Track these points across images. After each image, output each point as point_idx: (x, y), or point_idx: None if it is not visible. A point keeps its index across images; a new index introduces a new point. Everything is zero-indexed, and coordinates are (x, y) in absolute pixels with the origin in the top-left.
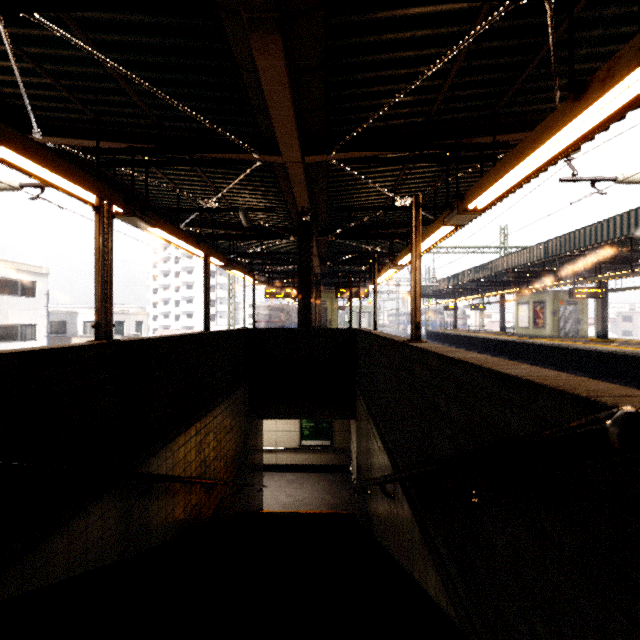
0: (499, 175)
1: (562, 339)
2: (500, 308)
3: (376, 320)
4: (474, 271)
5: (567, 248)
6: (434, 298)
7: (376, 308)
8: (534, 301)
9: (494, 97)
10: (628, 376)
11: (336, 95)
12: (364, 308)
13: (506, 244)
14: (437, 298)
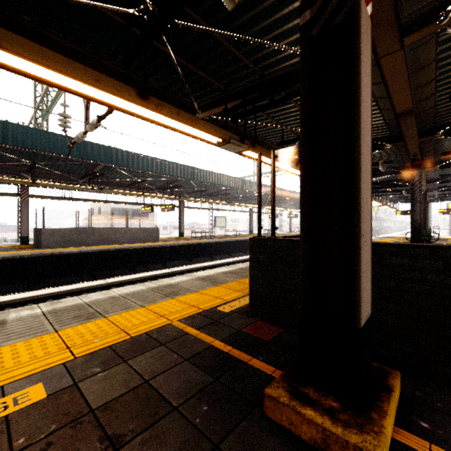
0: (276, 160)
1: None
2: None
3: None
4: None
5: None
6: None
7: None
8: None
9: None
10: None
11: None
12: None
13: None
14: None
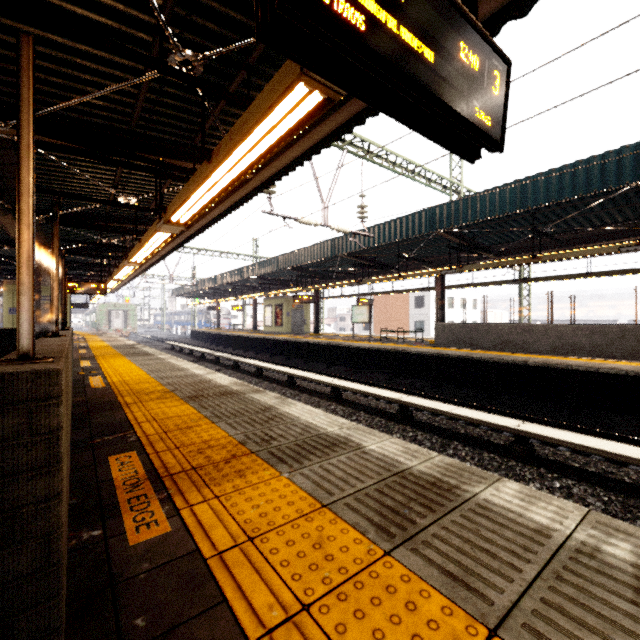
0: (182, 200)
1: (293, 335)
2: (254, 309)
3: (63, 318)
4: (229, 275)
5: (289, 264)
6: (199, 298)
7: (63, 306)
8: (275, 304)
9: (191, 132)
10: (324, 359)
11: (2, 66)
12: (119, 306)
13: (258, 254)
14: (202, 298)
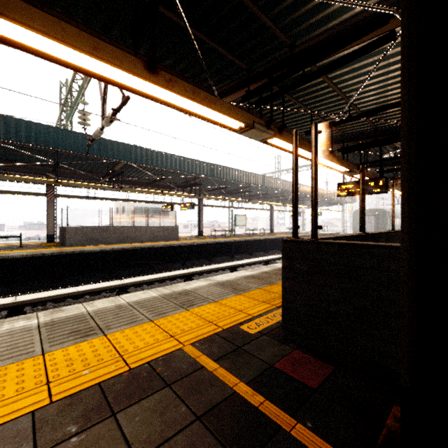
0: (306, 149)
1: None
2: None
3: (363, 223)
4: None
5: None
6: None
7: (363, 213)
8: None
9: None
10: None
11: None
12: None
13: None
14: None
